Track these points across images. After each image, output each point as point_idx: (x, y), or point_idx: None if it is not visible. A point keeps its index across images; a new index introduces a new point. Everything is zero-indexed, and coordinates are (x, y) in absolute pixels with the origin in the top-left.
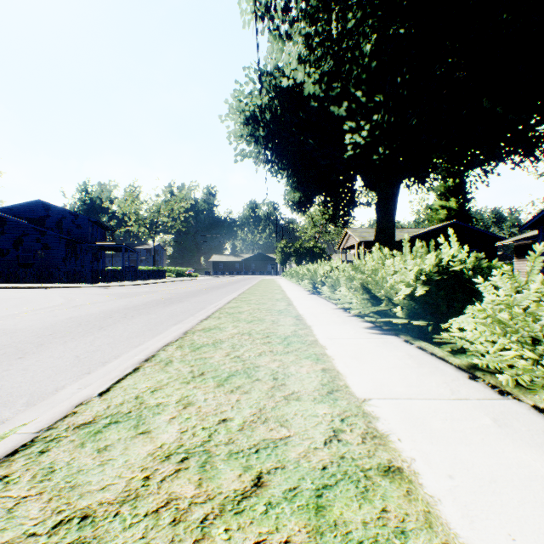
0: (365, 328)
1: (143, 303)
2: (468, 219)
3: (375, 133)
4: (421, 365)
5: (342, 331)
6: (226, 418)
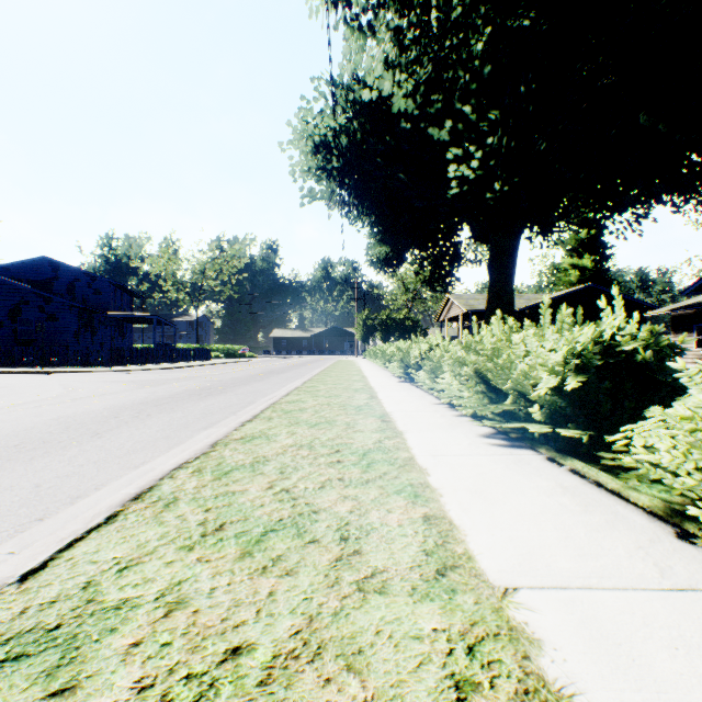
0: (483, 436)
1: (169, 395)
2: (607, 282)
3: (489, 162)
4: (586, 507)
5: (451, 440)
6: (240, 645)
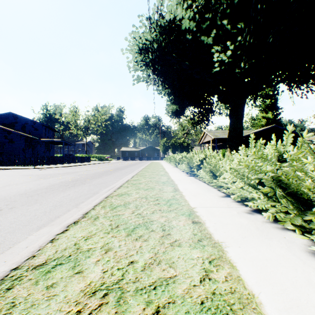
0: None
1: (47, 186)
2: (280, 125)
3: (237, 52)
4: None
5: (291, 270)
6: None
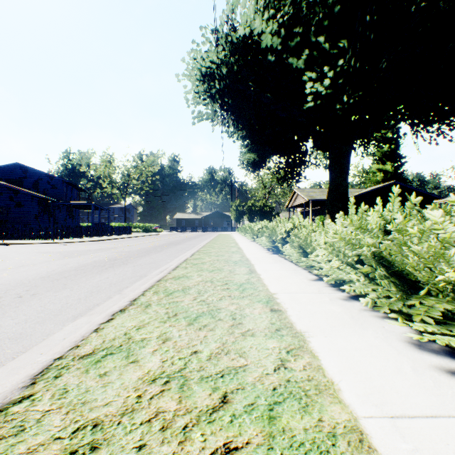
0: (415, 346)
1: (76, 267)
2: (402, 181)
3: (338, 81)
4: None
5: (381, 360)
6: None
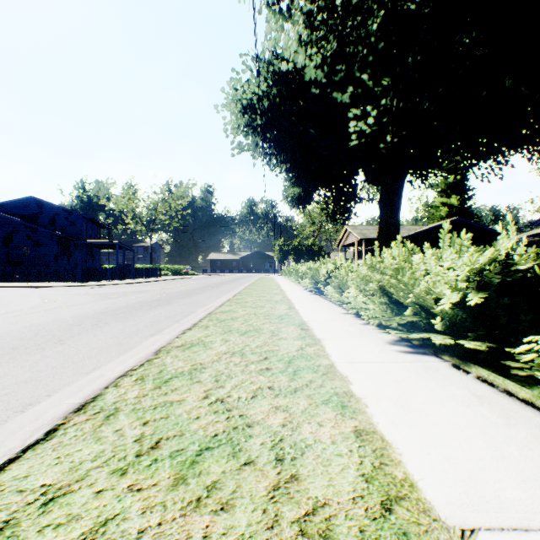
0: (390, 343)
1: (125, 306)
2: (470, 216)
3: (382, 119)
4: (508, 419)
5: (363, 348)
6: None
